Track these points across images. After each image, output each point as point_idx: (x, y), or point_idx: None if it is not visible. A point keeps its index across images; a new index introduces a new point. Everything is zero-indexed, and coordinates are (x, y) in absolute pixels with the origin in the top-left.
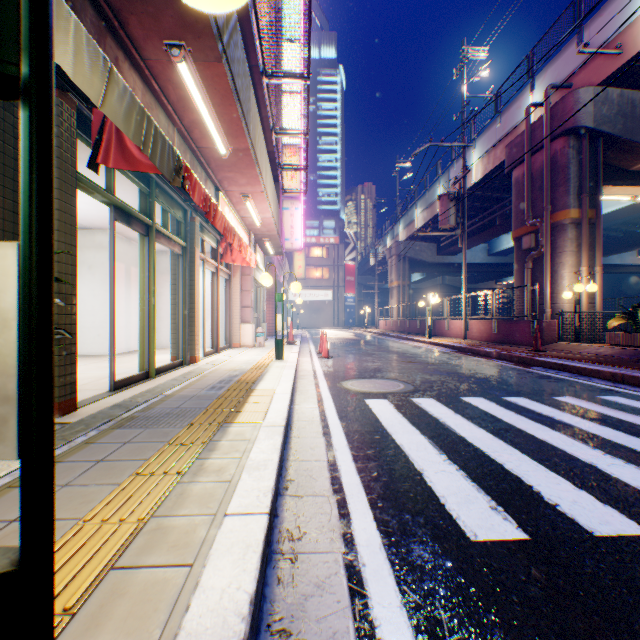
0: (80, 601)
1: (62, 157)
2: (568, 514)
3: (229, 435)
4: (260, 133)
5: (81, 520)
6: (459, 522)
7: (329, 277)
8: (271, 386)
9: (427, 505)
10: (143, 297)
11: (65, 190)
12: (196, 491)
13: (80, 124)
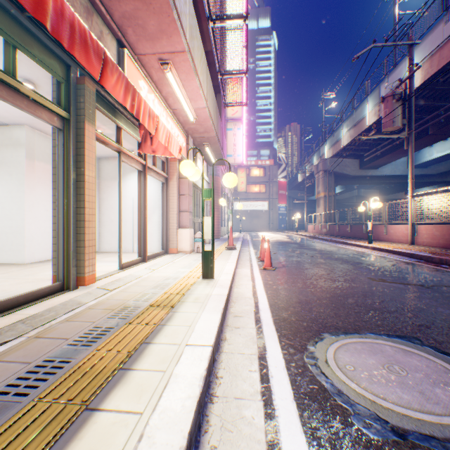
0: None
1: None
2: None
3: None
4: None
5: None
6: None
7: (265, 191)
8: None
9: None
10: None
11: None
12: None
13: None
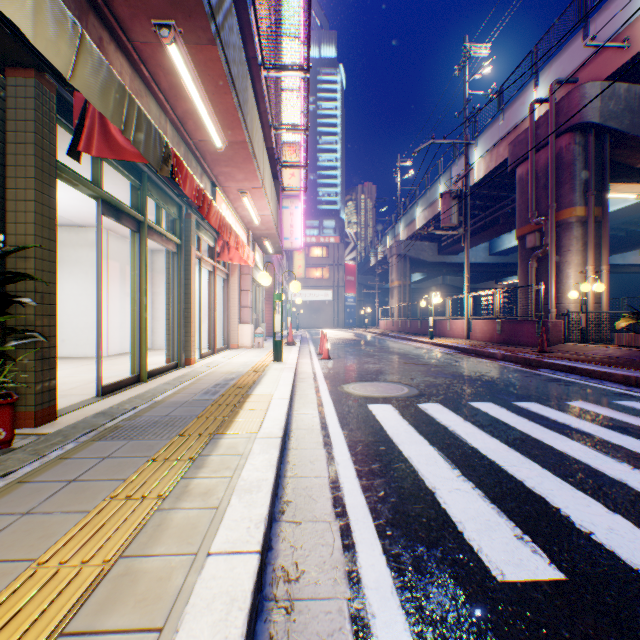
0: None
1: (39, 144)
2: (606, 545)
3: (220, 448)
4: (258, 126)
5: (35, 562)
6: (482, 556)
7: (329, 277)
8: (268, 391)
9: (443, 533)
10: (134, 297)
11: (43, 180)
12: (177, 521)
13: (62, 110)
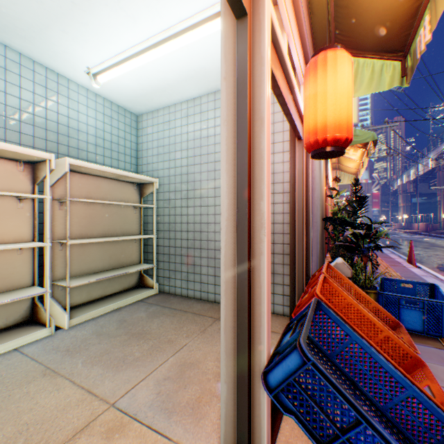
0: None
1: None
2: None
3: None
4: None
5: None
6: None
7: None
8: None
9: None
10: None
11: None
12: None
13: None
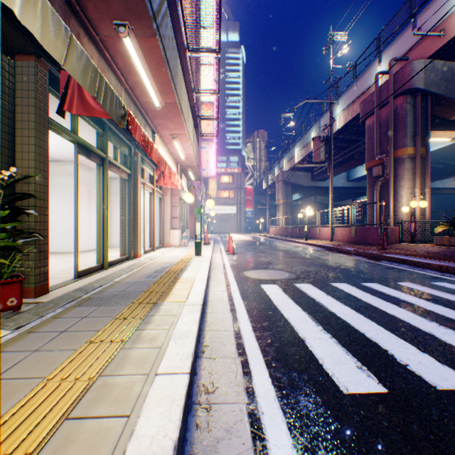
0: (39, 447)
1: (37, 106)
2: (416, 372)
3: (161, 311)
4: (184, 92)
5: (45, 379)
6: (334, 378)
7: (234, 197)
8: (192, 275)
9: (309, 365)
10: (99, 210)
11: (40, 130)
12: (134, 355)
13: (52, 82)
